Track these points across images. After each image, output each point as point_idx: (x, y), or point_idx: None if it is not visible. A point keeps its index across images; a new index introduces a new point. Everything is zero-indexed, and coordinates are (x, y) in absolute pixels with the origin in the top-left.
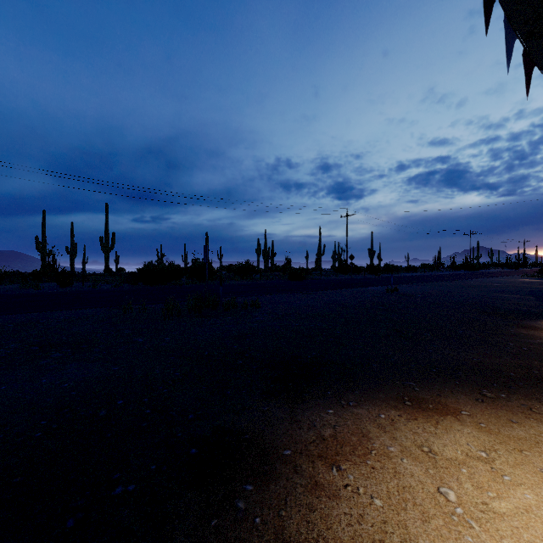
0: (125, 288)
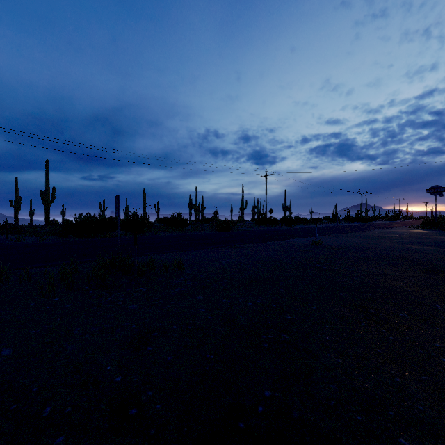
0: (52, 240)
